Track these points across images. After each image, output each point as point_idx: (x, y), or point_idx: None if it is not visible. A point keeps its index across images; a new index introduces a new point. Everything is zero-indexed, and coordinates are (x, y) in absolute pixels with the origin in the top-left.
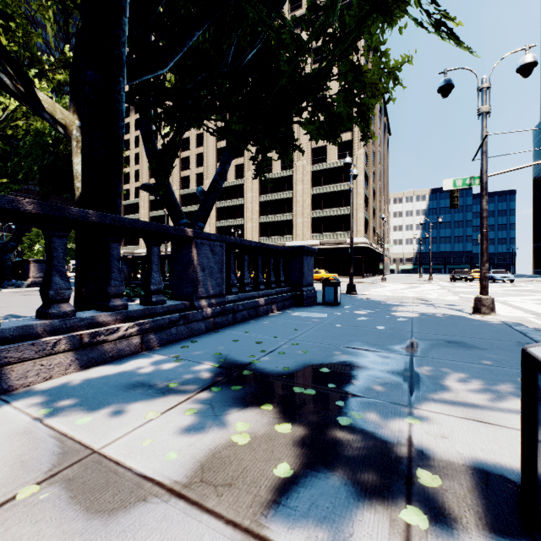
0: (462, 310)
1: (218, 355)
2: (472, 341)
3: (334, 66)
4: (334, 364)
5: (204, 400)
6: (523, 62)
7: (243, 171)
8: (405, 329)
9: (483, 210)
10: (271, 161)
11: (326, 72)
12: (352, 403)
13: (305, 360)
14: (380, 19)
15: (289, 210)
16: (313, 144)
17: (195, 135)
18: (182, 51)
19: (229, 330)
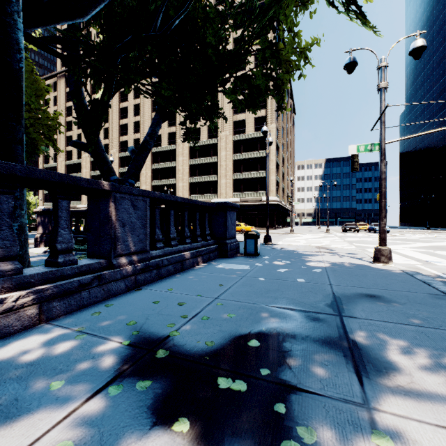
0: (363, 259)
1: (132, 325)
2: (389, 294)
3: (253, 44)
4: (263, 333)
5: (91, 416)
6: (415, 46)
7: (175, 138)
8: (323, 281)
9: (382, 172)
10: (199, 130)
11: (247, 47)
12: (294, 406)
13: (231, 328)
14: (294, 3)
15: (214, 172)
16: (234, 117)
17: (133, 105)
18: (104, 1)
19: (152, 288)
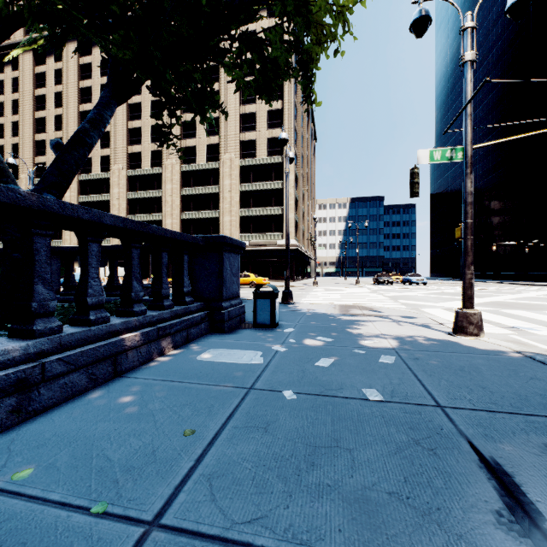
0: (431, 326)
1: None
2: None
3: None
4: None
5: None
6: None
7: (161, 158)
8: (417, 394)
9: (469, 193)
10: (195, 150)
11: None
12: None
13: None
14: None
15: (215, 206)
16: (241, 136)
17: None
18: None
19: None
